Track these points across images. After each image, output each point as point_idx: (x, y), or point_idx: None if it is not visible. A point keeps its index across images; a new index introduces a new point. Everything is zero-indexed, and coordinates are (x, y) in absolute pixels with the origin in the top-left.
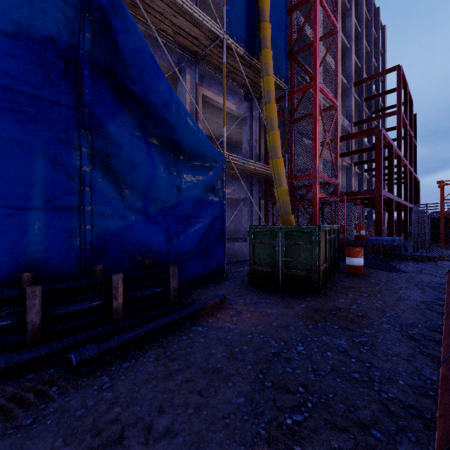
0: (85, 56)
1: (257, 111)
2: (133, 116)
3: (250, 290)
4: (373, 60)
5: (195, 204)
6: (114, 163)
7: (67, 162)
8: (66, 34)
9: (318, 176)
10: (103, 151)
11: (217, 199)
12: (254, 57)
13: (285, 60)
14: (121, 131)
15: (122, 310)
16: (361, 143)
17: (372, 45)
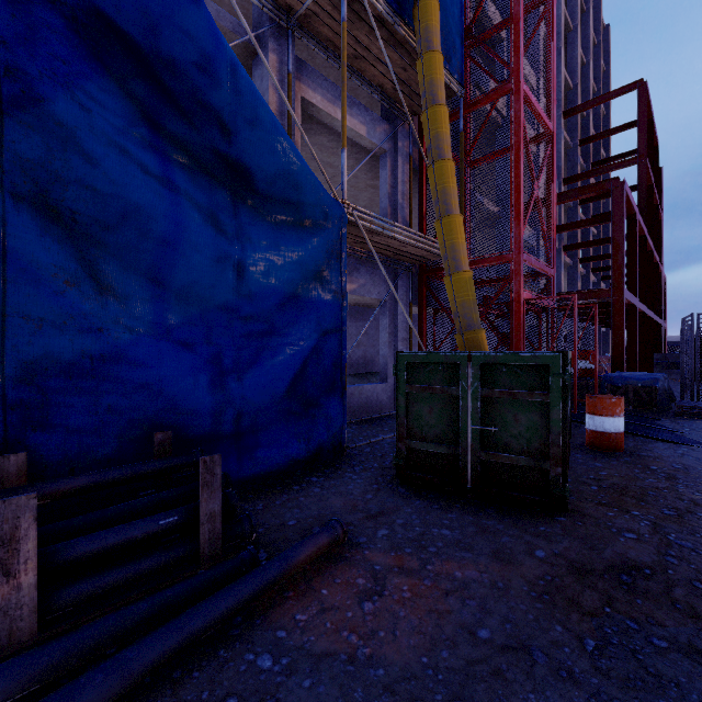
0: None
1: (406, 141)
2: (129, 93)
3: (401, 495)
4: (591, 79)
5: (281, 305)
6: (74, 199)
7: None
8: None
9: (522, 259)
10: (39, 166)
11: (329, 296)
12: (402, 20)
13: (460, 39)
14: (88, 119)
15: (34, 604)
16: (574, 215)
17: (590, 53)
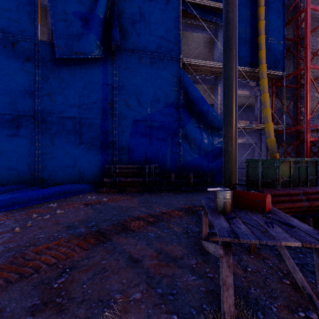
0: (180, 104)
1: None
2: (195, 119)
3: (245, 188)
4: None
5: (220, 149)
6: (189, 137)
7: (176, 139)
8: (175, 100)
9: (308, 127)
10: (185, 134)
11: None
12: (256, 68)
13: (283, 57)
14: (191, 126)
15: (192, 184)
16: None
17: None
